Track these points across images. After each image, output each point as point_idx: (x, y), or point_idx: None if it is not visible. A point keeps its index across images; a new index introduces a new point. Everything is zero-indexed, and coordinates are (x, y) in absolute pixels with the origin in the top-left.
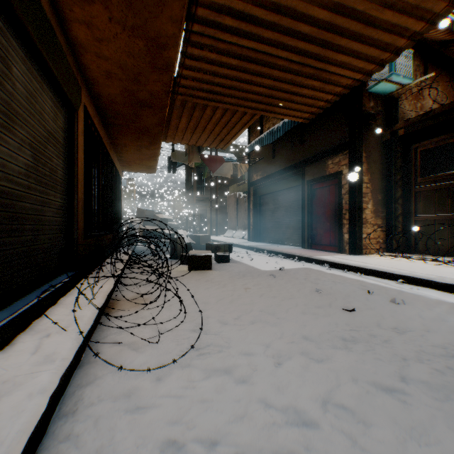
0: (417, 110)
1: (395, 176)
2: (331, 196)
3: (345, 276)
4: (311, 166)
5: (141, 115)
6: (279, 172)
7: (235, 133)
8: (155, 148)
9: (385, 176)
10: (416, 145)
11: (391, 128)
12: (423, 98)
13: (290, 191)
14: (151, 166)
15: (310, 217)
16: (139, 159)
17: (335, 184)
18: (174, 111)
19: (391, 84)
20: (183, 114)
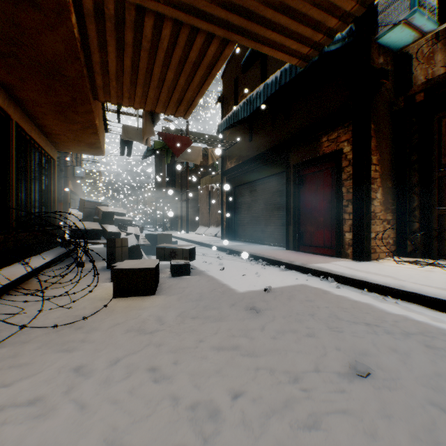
0: (428, 77)
1: (410, 157)
2: (326, 183)
3: (373, 305)
4: (298, 146)
5: (27, 27)
6: (257, 157)
7: (199, 89)
8: (87, 111)
9: (396, 157)
10: (441, 114)
11: (405, 93)
12: (434, 65)
13: (271, 180)
14: (93, 143)
15: (297, 211)
16: (70, 130)
17: (331, 167)
18: (88, 27)
19: (409, 31)
20: (107, 36)
